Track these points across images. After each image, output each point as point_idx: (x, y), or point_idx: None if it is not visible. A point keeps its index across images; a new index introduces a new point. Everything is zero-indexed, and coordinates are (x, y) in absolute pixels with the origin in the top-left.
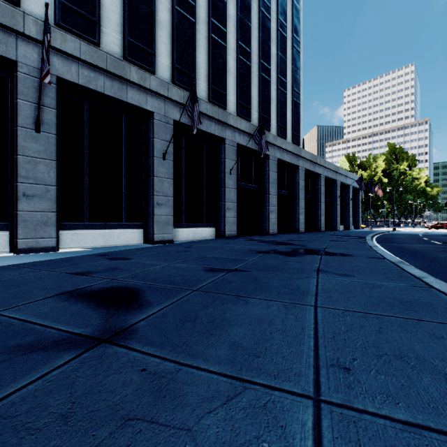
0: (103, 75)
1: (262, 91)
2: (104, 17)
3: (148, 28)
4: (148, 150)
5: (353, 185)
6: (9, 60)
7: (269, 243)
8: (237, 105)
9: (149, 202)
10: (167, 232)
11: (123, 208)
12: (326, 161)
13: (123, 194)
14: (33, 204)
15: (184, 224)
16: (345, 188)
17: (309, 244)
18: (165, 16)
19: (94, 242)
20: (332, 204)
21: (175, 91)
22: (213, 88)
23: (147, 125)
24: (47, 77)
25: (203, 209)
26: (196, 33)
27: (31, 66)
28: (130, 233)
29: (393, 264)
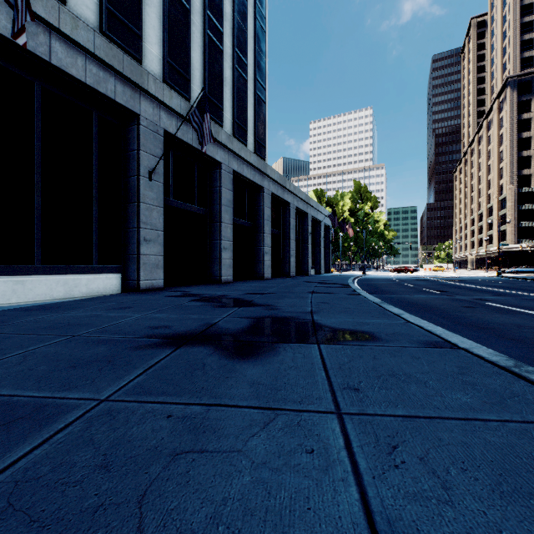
0: None
1: (209, 59)
2: None
3: None
4: None
5: (324, 221)
6: None
7: (212, 302)
8: (163, 64)
9: None
10: None
11: None
12: (297, 187)
13: None
14: None
15: (40, 267)
16: (316, 225)
17: (280, 301)
18: None
19: None
20: (303, 242)
21: None
22: (111, 11)
23: None
24: None
25: (93, 240)
26: None
27: None
28: None
29: (520, 378)
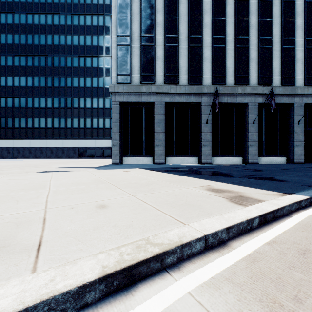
0: (227, 95)
1: None
2: (227, 72)
3: (245, 66)
4: (245, 120)
5: None
6: (199, 103)
7: None
8: (304, 79)
9: (245, 145)
10: (255, 159)
11: (233, 148)
12: None
13: (233, 142)
14: (205, 148)
15: (264, 155)
16: None
17: None
18: (254, 54)
19: (222, 162)
20: None
21: (259, 88)
22: (284, 77)
23: (244, 109)
24: (217, 109)
25: (277, 147)
26: (272, 52)
27: (205, 102)
28: (236, 159)
29: None
